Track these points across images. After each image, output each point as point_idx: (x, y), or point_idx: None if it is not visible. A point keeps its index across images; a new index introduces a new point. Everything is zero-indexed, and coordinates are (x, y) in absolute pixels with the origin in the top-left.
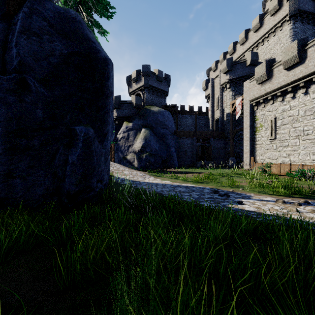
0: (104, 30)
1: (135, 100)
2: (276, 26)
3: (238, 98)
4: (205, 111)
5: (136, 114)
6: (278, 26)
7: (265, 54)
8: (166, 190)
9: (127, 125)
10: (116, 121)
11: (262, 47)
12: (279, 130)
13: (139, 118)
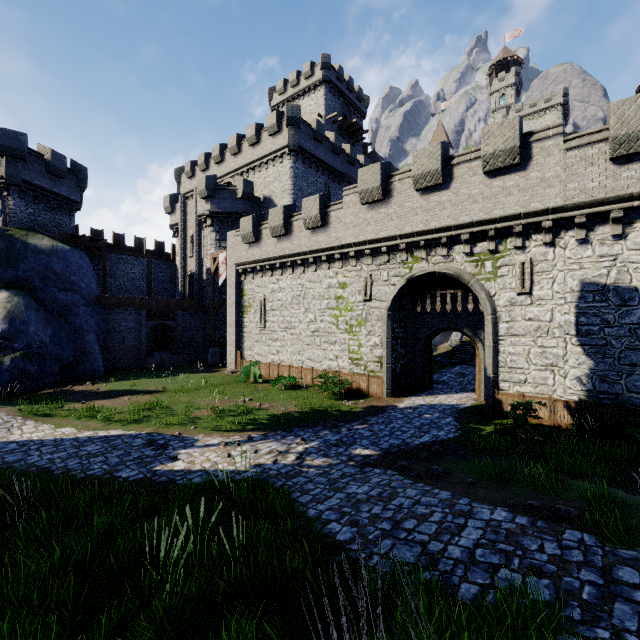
0: None
1: None
2: (276, 154)
3: (222, 252)
4: (172, 252)
5: None
6: (278, 155)
7: (263, 187)
8: (60, 458)
9: None
10: None
11: (260, 175)
12: (269, 317)
13: None
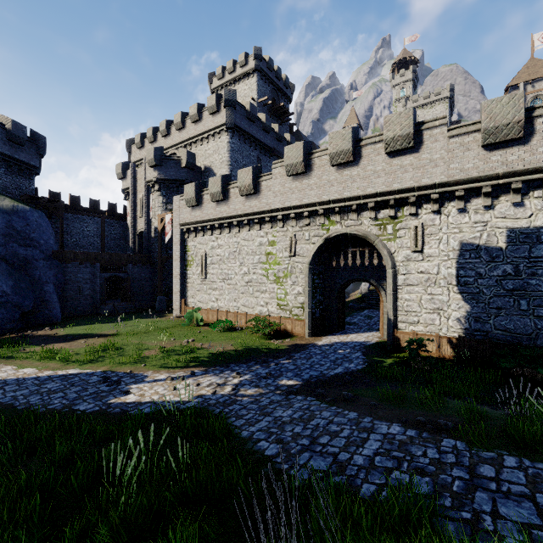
0: None
1: None
2: (215, 130)
3: (168, 213)
4: (123, 213)
5: None
6: (217, 131)
7: (204, 158)
8: (23, 395)
9: None
10: None
11: (201, 148)
12: (209, 269)
13: None
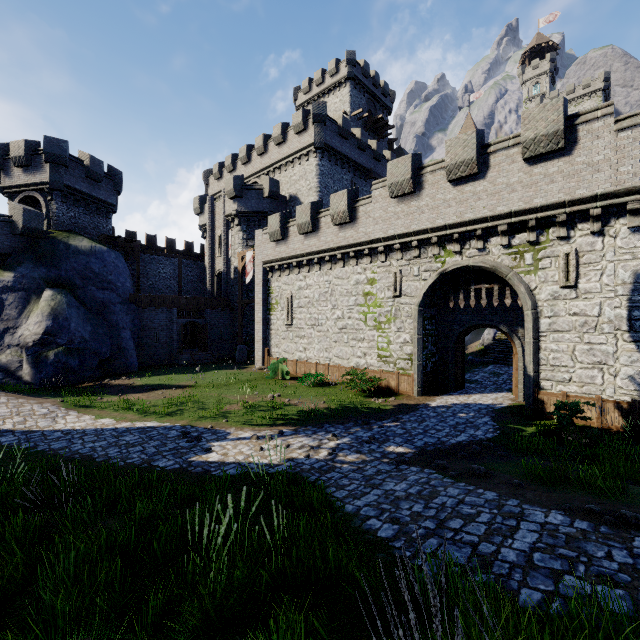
0: None
1: (23, 217)
2: (302, 152)
3: (249, 250)
4: (201, 252)
5: (26, 252)
6: (304, 153)
7: (289, 185)
8: (101, 447)
9: None
10: None
11: (286, 174)
12: (296, 314)
13: (34, 261)
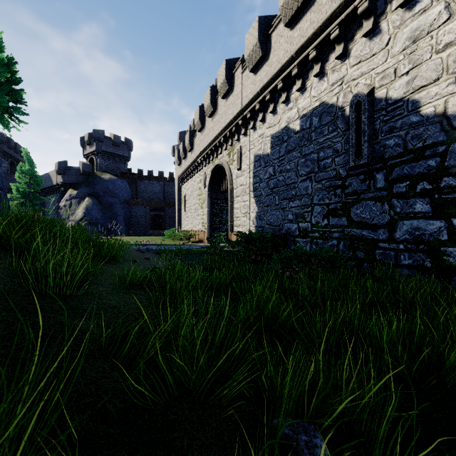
0: (23, 121)
1: (82, 167)
2: None
3: None
4: None
5: (84, 182)
6: None
7: None
8: None
9: (71, 193)
10: (62, 187)
11: None
12: (186, 204)
13: (86, 186)
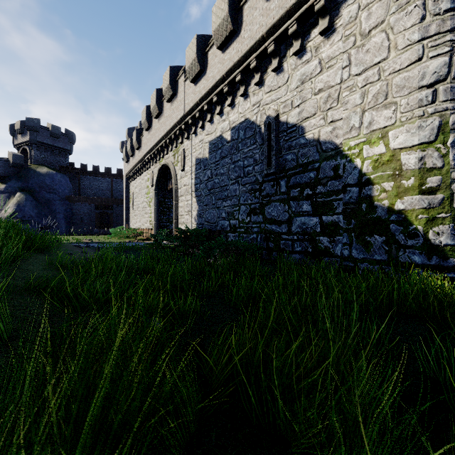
0: None
1: (12, 158)
2: None
3: None
4: None
5: (14, 175)
6: None
7: None
8: None
9: None
10: None
11: None
12: (134, 203)
13: (17, 179)
